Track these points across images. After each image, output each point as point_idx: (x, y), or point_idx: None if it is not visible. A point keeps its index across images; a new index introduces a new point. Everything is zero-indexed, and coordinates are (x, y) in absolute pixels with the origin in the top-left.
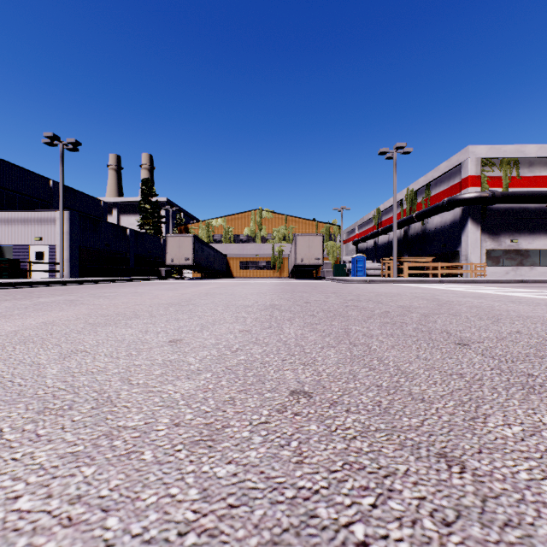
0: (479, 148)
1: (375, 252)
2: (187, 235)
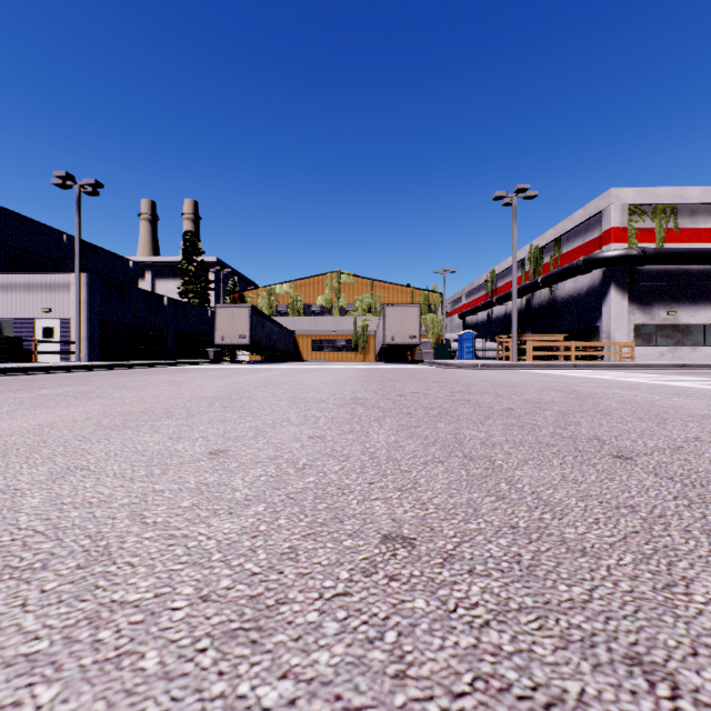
0: (626, 191)
1: (488, 328)
2: (242, 305)
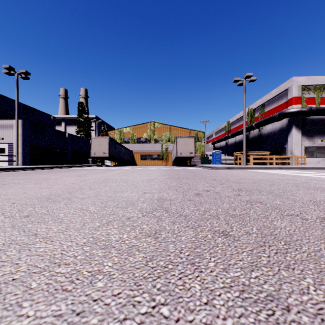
0: (300, 78)
1: (226, 149)
2: (105, 137)
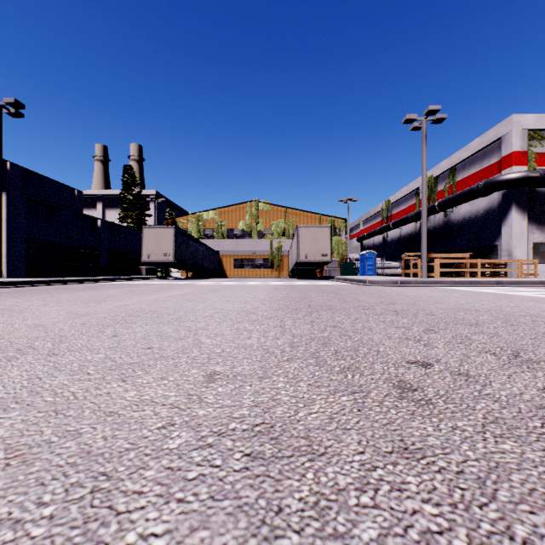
0: (526, 117)
1: (384, 249)
2: (167, 226)
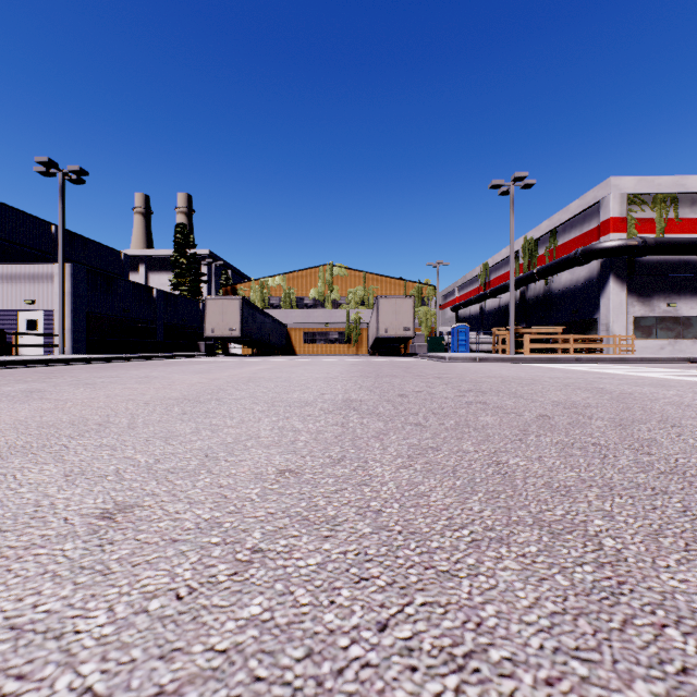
0: (625, 180)
1: (481, 321)
2: (233, 297)
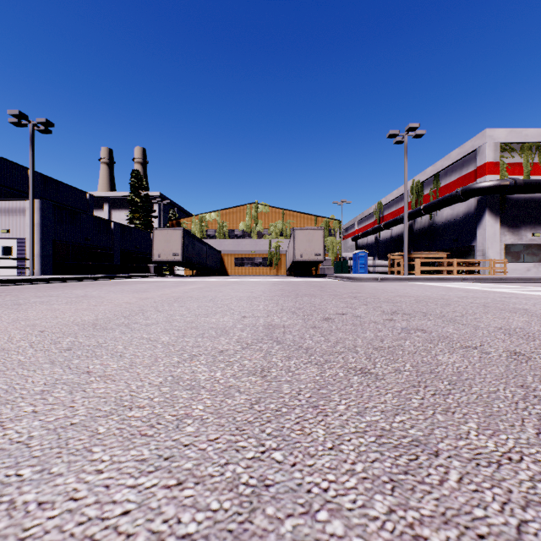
0: (498, 131)
1: (376, 248)
2: (176, 228)
